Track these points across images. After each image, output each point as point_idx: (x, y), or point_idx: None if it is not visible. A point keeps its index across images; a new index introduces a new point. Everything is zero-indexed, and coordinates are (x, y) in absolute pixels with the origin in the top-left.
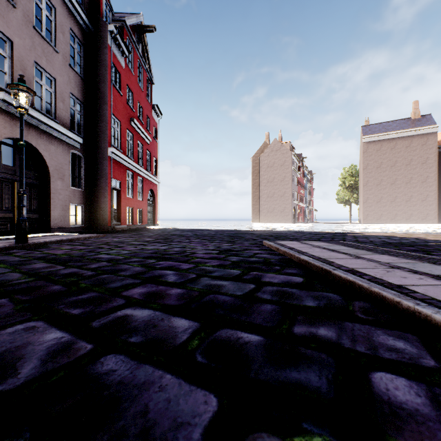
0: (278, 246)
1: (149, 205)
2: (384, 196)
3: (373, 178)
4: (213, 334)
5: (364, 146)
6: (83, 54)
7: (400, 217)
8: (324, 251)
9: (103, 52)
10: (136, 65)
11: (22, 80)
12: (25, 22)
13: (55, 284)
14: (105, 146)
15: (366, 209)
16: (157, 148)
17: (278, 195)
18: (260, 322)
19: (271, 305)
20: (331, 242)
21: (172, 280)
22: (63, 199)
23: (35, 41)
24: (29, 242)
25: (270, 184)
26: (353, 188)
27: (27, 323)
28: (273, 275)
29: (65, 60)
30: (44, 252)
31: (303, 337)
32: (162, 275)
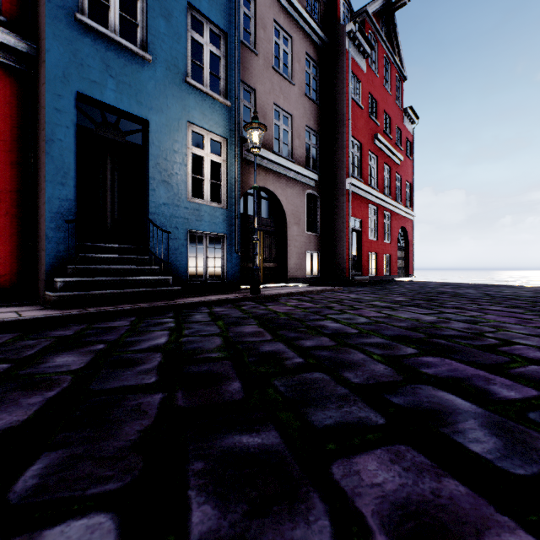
0: None
1: (398, 249)
2: None
3: None
4: None
5: None
6: (319, 76)
7: None
8: None
9: (339, 63)
10: (380, 63)
11: (255, 118)
12: (265, 66)
13: (237, 377)
14: (342, 178)
15: None
16: (411, 168)
17: None
18: None
19: None
20: None
21: (484, 455)
22: (298, 246)
23: (273, 82)
24: (262, 293)
25: None
26: None
27: (99, 518)
28: None
29: (301, 91)
30: (267, 308)
31: None
32: (443, 411)
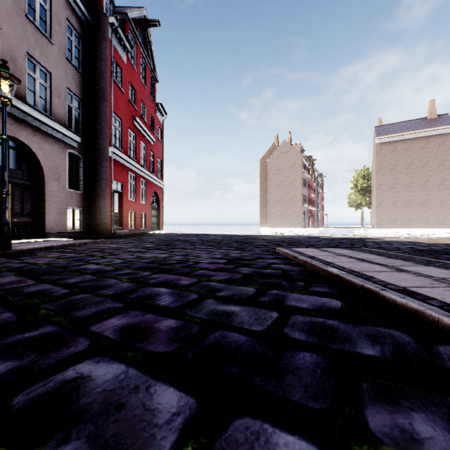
0: (296, 254)
1: (153, 209)
2: (398, 199)
3: (387, 180)
4: (222, 434)
5: (377, 147)
6: (82, 47)
7: (416, 221)
8: (353, 261)
9: (102, 45)
10: (138, 61)
11: (4, 66)
12: (15, 9)
13: (6, 311)
14: (105, 145)
15: (379, 213)
16: (161, 149)
17: (288, 198)
18: (302, 398)
19: (311, 354)
20: (355, 249)
21: (166, 304)
22: (59, 202)
23: (27, 31)
24: (14, 248)
25: (279, 187)
26: (366, 191)
27: None
28: (299, 296)
29: (62, 53)
30: (24, 261)
31: (394, 445)
32: (155, 295)
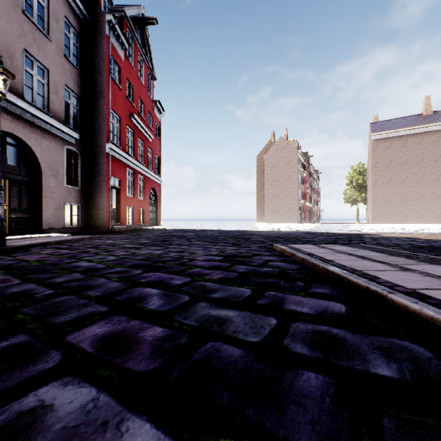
0: (294, 251)
1: (151, 205)
2: (394, 195)
3: (383, 176)
4: None
5: (373, 144)
6: (80, 44)
7: (411, 217)
8: (354, 259)
9: (100, 42)
10: (136, 59)
11: None
12: (12, 5)
13: None
14: (103, 142)
15: (375, 208)
16: (159, 146)
17: (284, 194)
18: None
19: (316, 375)
20: (353, 245)
21: (154, 308)
22: (56, 198)
23: (25, 27)
24: (8, 245)
25: (275, 183)
26: (361, 187)
27: None
28: (298, 299)
29: (59, 50)
30: (16, 258)
31: None
32: (143, 296)
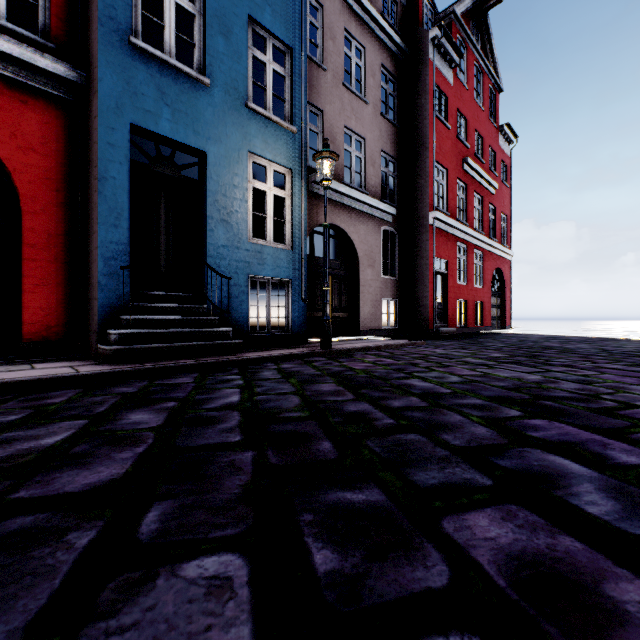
0: None
1: (493, 295)
2: None
3: None
4: None
5: None
6: (397, 92)
7: None
8: None
9: (421, 75)
10: (470, 73)
11: (325, 146)
12: (334, 83)
13: (326, 437)
14: (425, 211)
15: None
16: (508, 198)
17: None
18: None
19: None
20: None
21: (601, 516)
22: (373, 292)
23: (344, 101)
24: (333, 347)
25: None
26: None
27: (228, 556)
28: None
29: (376, 110)
30: (342, 364)
31: None
32: (555, 474)
